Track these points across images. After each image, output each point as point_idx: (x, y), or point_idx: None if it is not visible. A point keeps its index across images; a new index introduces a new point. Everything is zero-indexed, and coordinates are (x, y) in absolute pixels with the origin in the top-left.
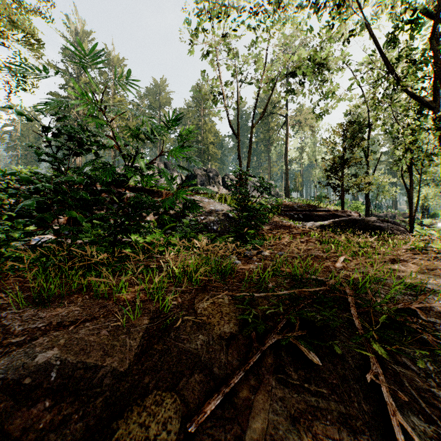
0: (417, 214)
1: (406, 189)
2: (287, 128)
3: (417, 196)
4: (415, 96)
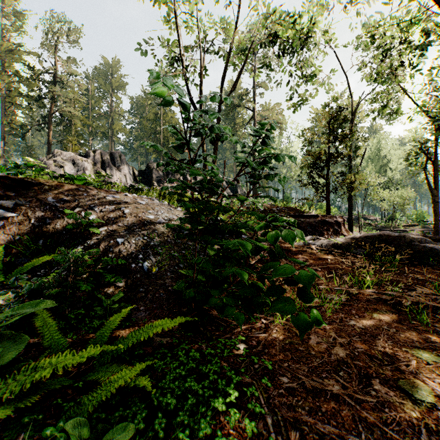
0: (375, 216)
1: (430, 189)
2: (255, 123)
3: None
4: None
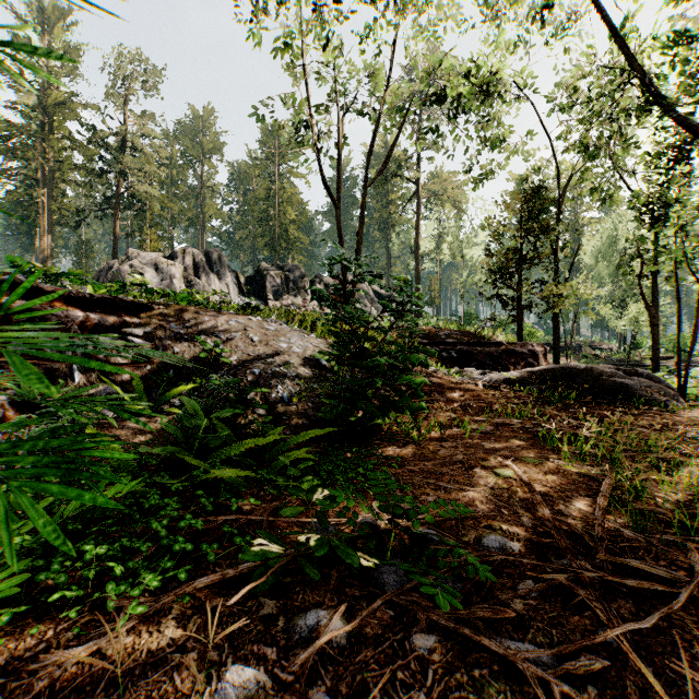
0: (610, 343)
1: (647, 308)
2: (418, 202)
3: (694, 324)
4: (690, 126)
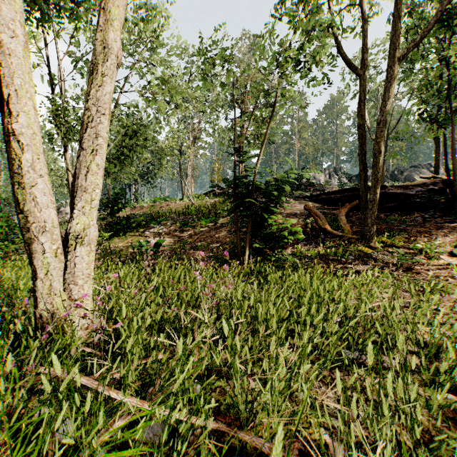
0: None
1: None
2: None
3: None
4: None
